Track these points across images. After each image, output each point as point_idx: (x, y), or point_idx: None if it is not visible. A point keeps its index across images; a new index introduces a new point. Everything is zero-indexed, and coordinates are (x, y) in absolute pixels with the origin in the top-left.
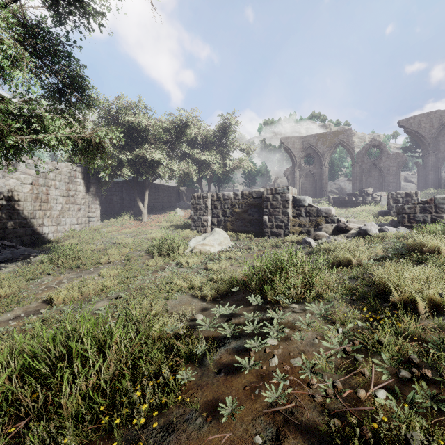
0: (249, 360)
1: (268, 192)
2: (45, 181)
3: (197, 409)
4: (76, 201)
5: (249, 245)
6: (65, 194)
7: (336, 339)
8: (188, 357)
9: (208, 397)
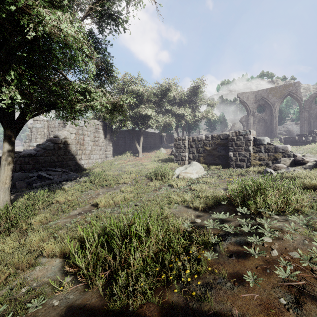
0: (254, 250)
1: (232, 134)
2: (82, 131)
3: (224, 277)
4: (99, 144)
5: (219, 174)
6: (92, 139)
7: None
8: (203, 245)
9: (229, 270)
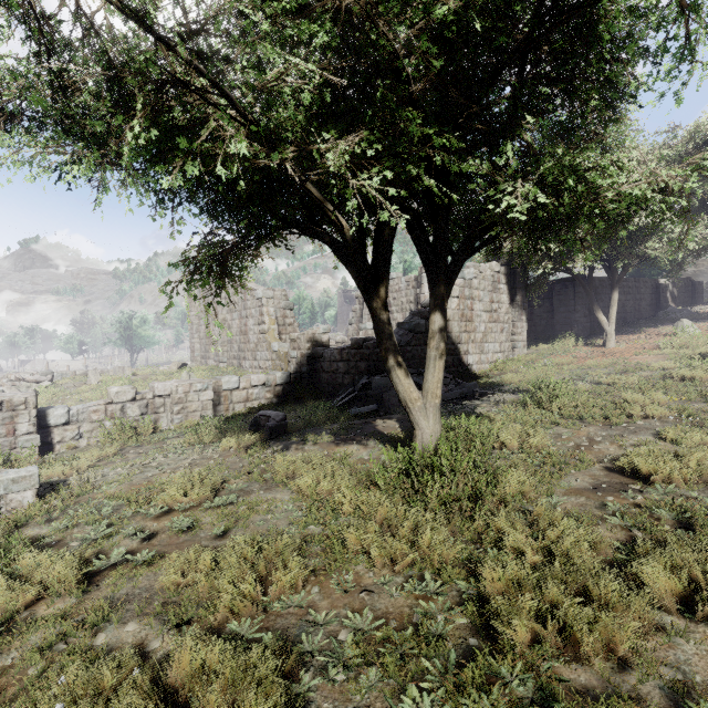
0: None
1: None
2: (469, 291)
3: None
4: (499, 317)
5: None
6: (487, 308)
7: None
8: None
9: None
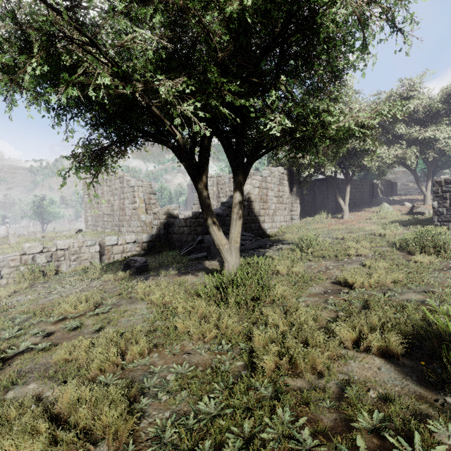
0: None
1: None
2: (265, 184)
3: None
4: (283, 201)
5: None
6: (276, 195)
7: None
8: None
9: None
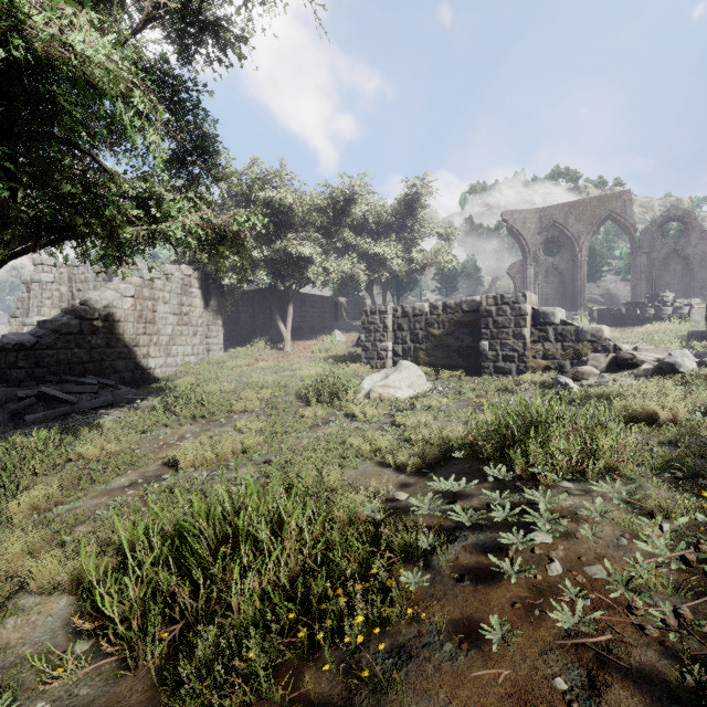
0: (512, 563)
1: (488, 301)
2: (151, 292)
3: (441, 631)
4: (191, 321)
5: (459, 389)
6: (176, 311)
7: (662, 540)
8: (404, 554)
9: (453, 614)
